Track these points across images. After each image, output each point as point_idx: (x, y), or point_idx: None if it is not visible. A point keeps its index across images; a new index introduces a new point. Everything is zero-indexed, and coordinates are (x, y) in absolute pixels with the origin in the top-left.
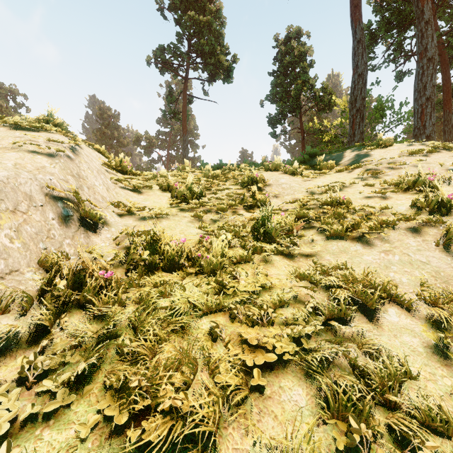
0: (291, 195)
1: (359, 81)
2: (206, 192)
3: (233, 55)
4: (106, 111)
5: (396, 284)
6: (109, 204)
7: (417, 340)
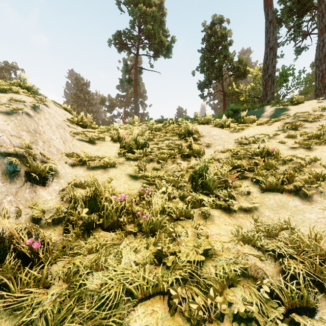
0: (221, 145)
1: (270, 52)
2: (149, 142)
3: (172, 37)
4: (80, 80)
5: None
6: (62, 156)
7: None
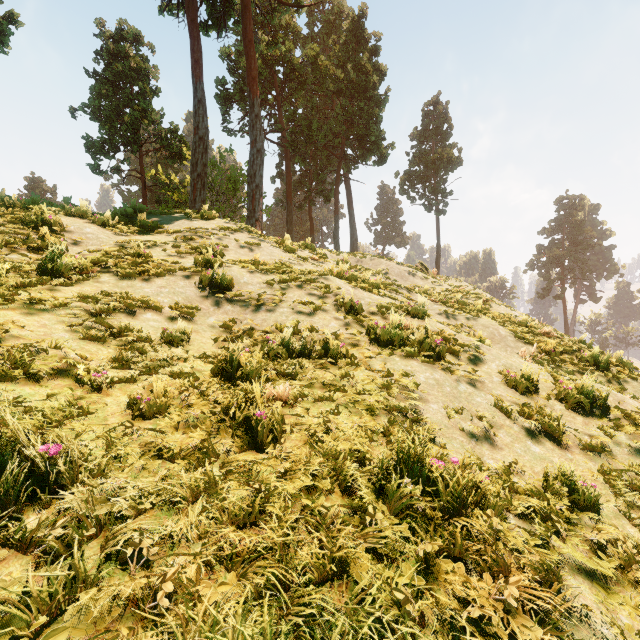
0: (97, 246)
1: (200, 144)
2: None
3: (11, 12)
4: None
5: (159, 303)
6: None
7: (157, 323)
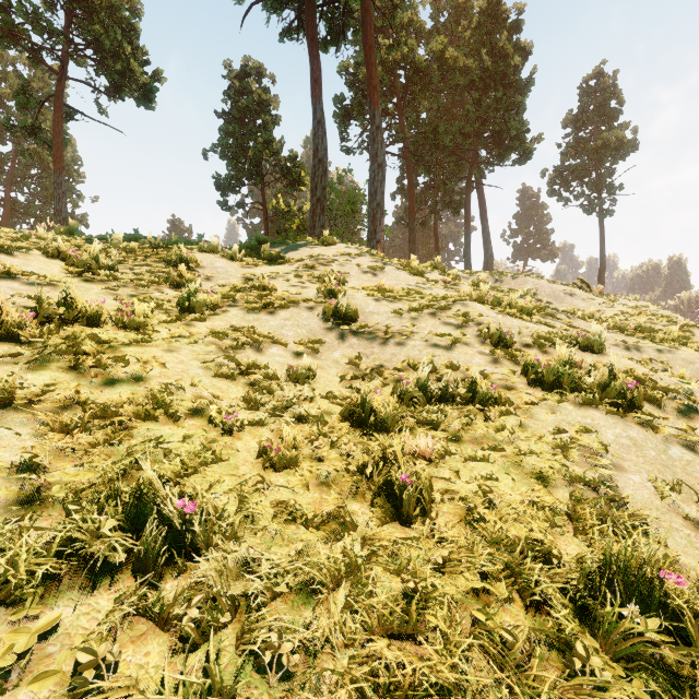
0: (226, 280)
1: (319, 167)
2: (118, 266)
3: (157, 70)
4: None
5: (284, 336)
6: None
7: (282, 359)
